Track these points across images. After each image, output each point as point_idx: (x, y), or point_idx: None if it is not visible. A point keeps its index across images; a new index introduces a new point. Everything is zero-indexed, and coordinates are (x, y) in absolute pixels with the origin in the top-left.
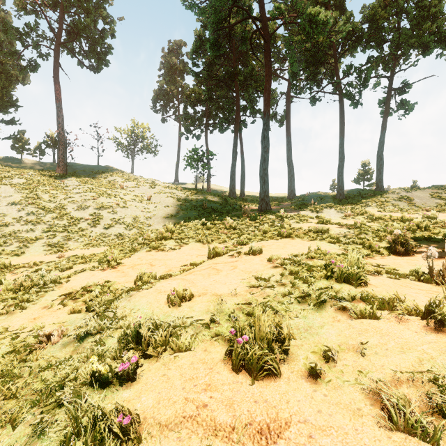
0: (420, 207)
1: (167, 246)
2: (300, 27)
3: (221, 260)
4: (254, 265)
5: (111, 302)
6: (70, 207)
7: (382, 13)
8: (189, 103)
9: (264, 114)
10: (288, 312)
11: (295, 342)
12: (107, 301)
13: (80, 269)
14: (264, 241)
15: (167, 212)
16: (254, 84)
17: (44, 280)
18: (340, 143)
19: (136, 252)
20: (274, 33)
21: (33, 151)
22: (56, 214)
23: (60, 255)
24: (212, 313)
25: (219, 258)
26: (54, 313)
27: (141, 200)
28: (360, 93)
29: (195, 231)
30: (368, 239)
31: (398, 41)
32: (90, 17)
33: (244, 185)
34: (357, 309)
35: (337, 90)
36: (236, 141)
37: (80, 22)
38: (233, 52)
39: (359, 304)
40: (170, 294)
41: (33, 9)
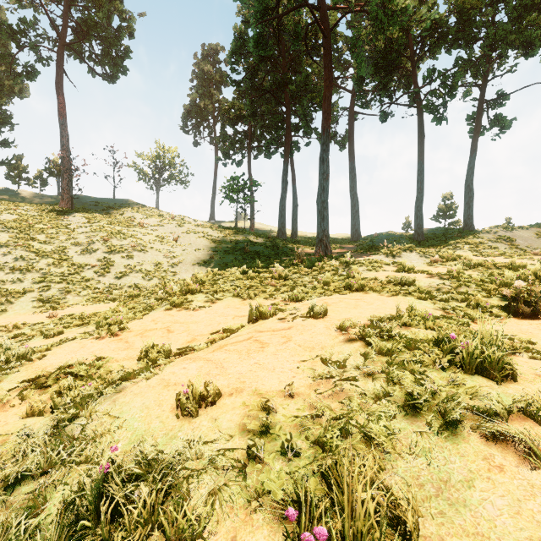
0: (526, 250)
1: (194, 302)
2: (370, 15)
3: (267, 325)
4: (316, 335)
5: (89, 399)
6: (73, 250)
7: (474, 2)
8: (228, 121)
9: (323, 131)
10: (391, 438)
11: (424, 527)
12: (87, 395)
13: (73, 334)
14: (327, 296)
15: (198, 257)
16: (310, 95)
17: (9, 355)
18: (418, 169)
19: (151, 311)
20: (334, 31)
21: (32, 181)
22: (53, 259)
23: (51, 314)
24: (249, 442)
25: (265, 323)
26: (2, 415)
27: (165, 241)
28: (445, 104)
29: (233, 281)
30: (473, 293)
31: (493, 39)
32: (102, 12)
33: (296, 223)
34: (528, 438)
35: (415, 102)
36: (286, 168)
37: (90, 18)
38: (282, 55)
39: (526, 425)
40: (181, 392)
41: (31, 1)
